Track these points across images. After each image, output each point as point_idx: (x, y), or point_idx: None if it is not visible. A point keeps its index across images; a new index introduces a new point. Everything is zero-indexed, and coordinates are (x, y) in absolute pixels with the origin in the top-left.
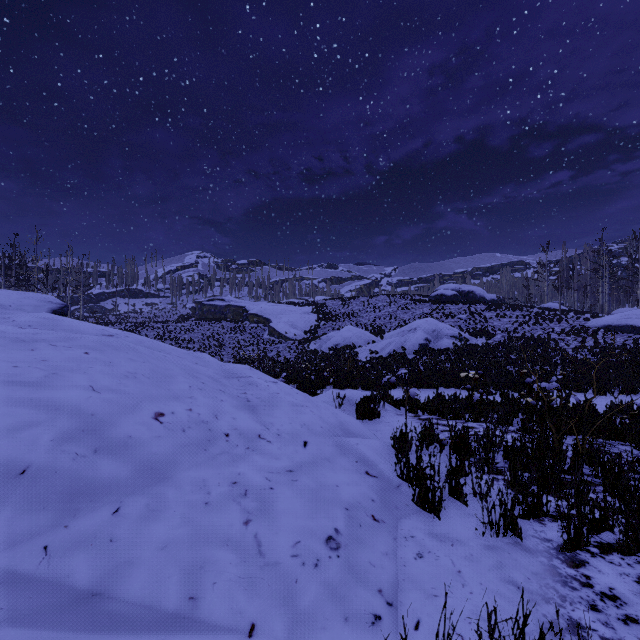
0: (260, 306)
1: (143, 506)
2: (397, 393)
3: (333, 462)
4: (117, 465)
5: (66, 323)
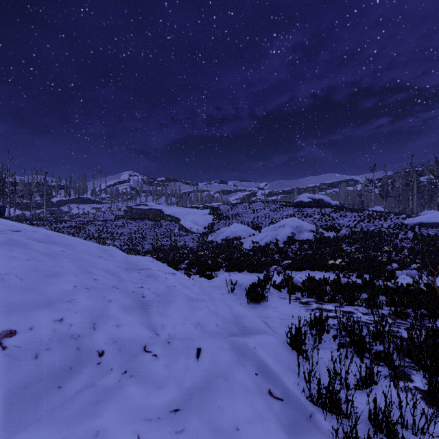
0: (173, 209)
1: None
2: (275, 275)
3: (230, 379)
4: None
5: None
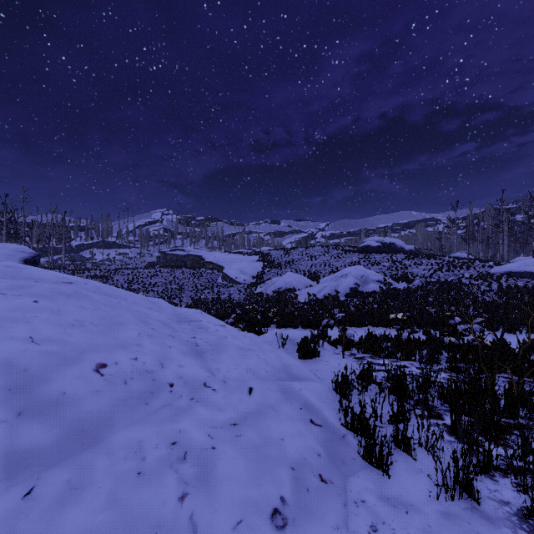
0: (215, 255)
1: (63, 483)
2: (333, 331)
3: (278, 410)
4: (42, 430)
5: (28, 271)
